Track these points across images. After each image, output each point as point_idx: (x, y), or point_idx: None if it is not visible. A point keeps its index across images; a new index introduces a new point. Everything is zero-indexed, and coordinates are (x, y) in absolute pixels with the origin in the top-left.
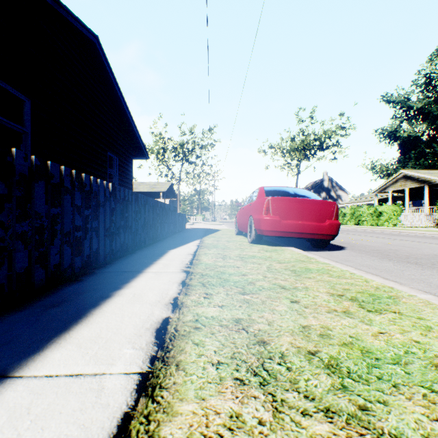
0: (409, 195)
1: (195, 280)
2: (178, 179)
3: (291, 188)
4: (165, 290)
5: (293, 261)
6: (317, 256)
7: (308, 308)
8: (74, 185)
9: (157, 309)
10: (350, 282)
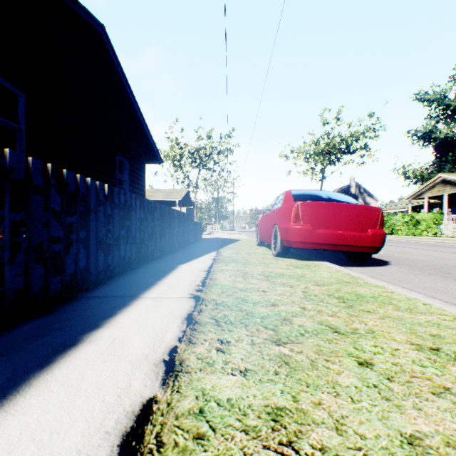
0: (448, 201)
1: (206, 314)
2: (195, 186)
3: (323, 191)
4: (160, 332)
5: (334, 283)
6: (364, 276)
7: (395, 381)
8: (49, 183)
9: (139, 376)
10: (434, 322)
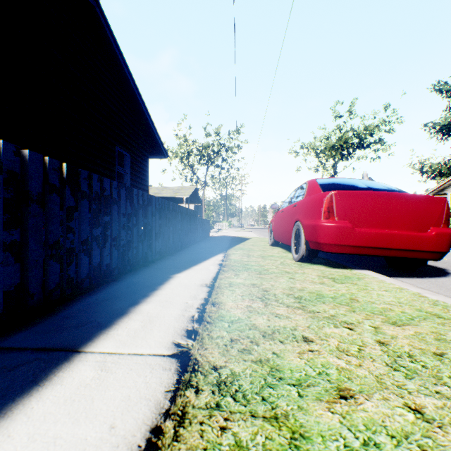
0: None
1: (191, 439)
2: (203, 184)
3: (358, 180)
4: None
5: (418, 317)
6: (450, 300)
7: None
8: None
9: None
10: None
